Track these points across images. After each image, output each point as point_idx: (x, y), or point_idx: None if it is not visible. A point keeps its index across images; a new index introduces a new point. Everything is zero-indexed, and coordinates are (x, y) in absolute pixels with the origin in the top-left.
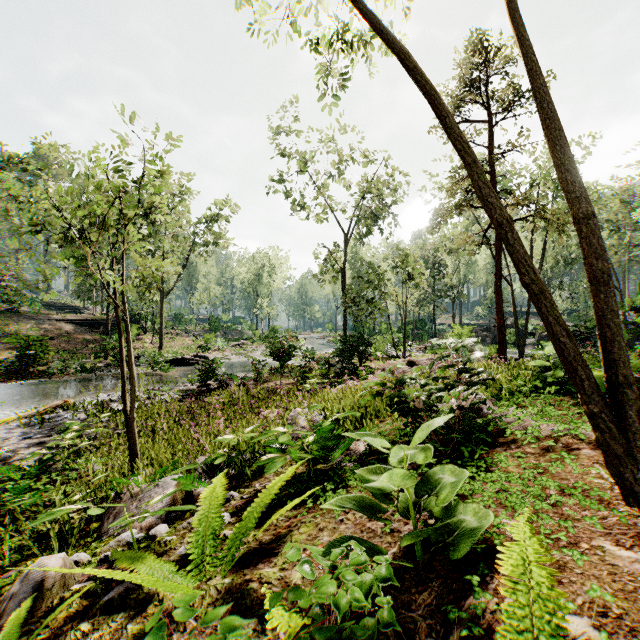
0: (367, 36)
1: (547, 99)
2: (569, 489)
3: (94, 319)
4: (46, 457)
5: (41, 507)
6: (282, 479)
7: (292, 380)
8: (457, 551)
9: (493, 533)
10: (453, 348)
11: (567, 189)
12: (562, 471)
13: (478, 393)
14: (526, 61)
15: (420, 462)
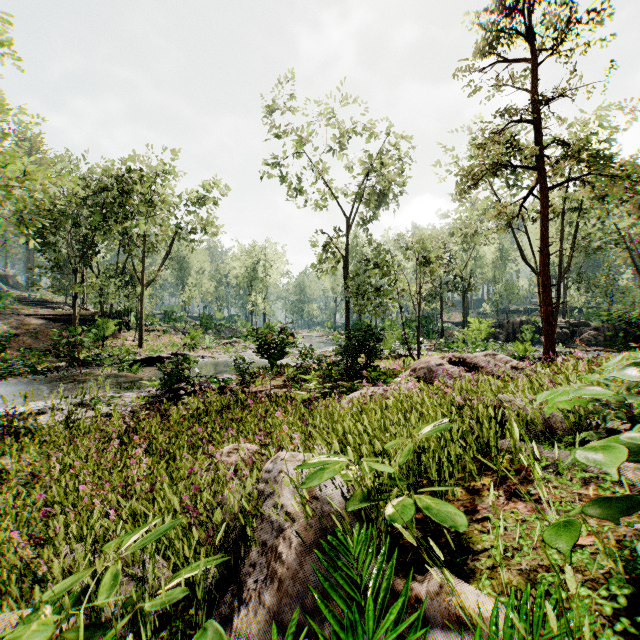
0: None
1: None
2: None
3: (70, 314)
4: None
5: None
6: None
7: (286, 383)
8: None
9: None
10: None
11: None
12: None
13: None
14: None
15: None
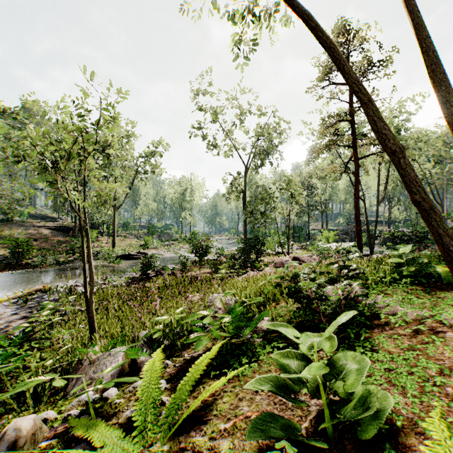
0: (271, 10)
1: (432, 48)
2: (450, 372)
3: (66, 226)
4: (28, 329)
5: (22, 369)
6: (208, 357)
7: (208, 270)
8: (365, 431)
9: (393, 413)
10: (335, 250)
11: (452, 122)
12: (434, 352)
13: (351, 283)
14: (413, 17)
15: (326, 350)
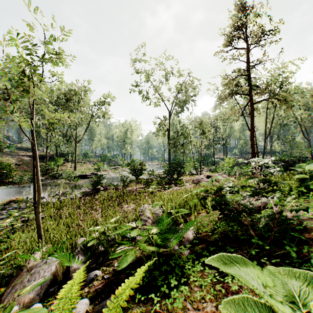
0: None
1: None
2: None
3: (41, 155)
4: None
5: None
6: (130, 285)
7: (142, 186)
8: None
9: None
10: (254, 165)
11: None
12: None
13: None
14: None
15: None
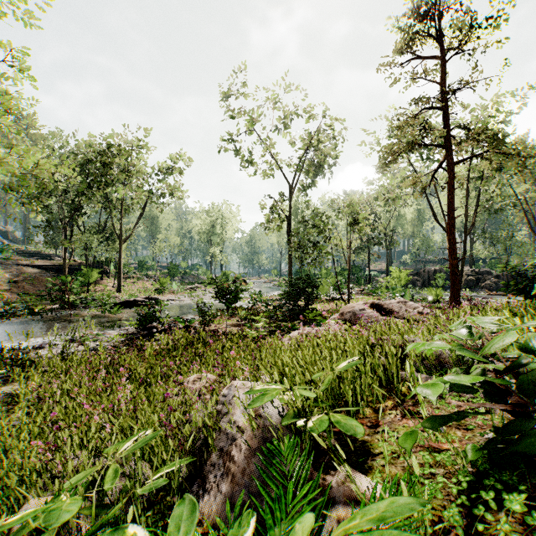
0: None
1: None
2: None
3: (60, 264)
4: None
5: None
6: None
7: (239, 322)
8: None
9: None
10: None
11: None
12: None
13: None
14: None
15: None
